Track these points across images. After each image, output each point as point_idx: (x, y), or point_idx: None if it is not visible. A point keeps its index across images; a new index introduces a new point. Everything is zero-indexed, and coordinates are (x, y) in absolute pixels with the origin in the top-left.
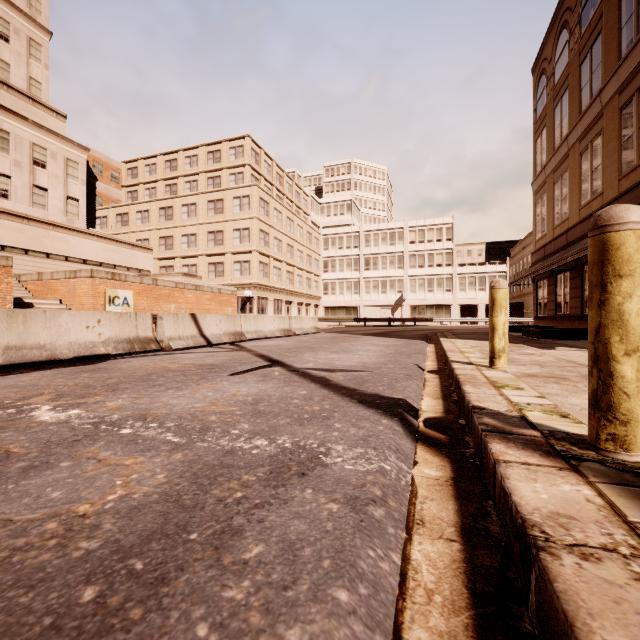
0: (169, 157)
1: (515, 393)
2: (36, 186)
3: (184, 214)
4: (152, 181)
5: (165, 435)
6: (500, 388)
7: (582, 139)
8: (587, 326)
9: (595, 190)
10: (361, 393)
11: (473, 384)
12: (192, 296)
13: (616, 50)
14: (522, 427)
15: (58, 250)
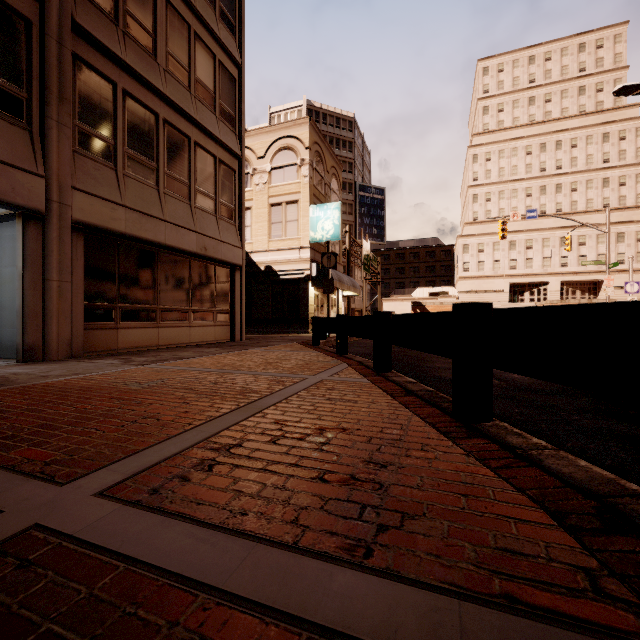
0: None
1: None
2: (638, 252)
3: None
4: None
5: None
6: None
7: None
8: None
9: None
10: None
11: None
12: None
13: None
14: None
15: None
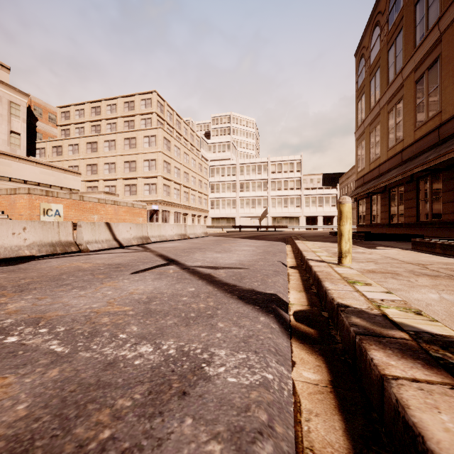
0: (94, 105)
1: (367, 289)
2: None
3: (106, 148)
4: (81, 122)
5: (50, 343)
6: (353, 284)
7: (389, 102)
8: (393, 231)
9: (398, 137)
10: (240, 289)
11: (331, 280)
12: (111, 209)
13: (412, 41)
14: (389, 328)
15: (3, 172)
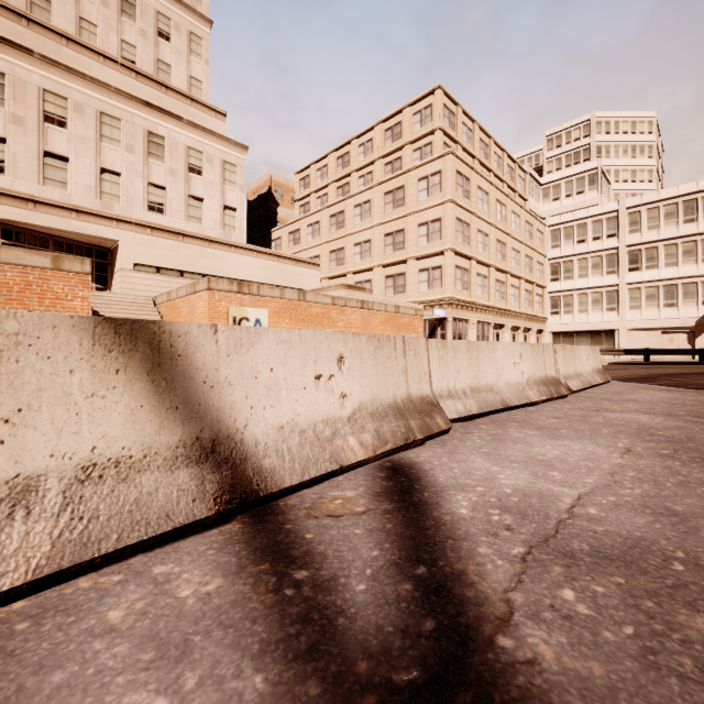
0: (341, 152)
1: None
2: (192, 197)
3: (356, 217)
4: (323, 187)
5: None
6: None
7: None
8: None
9: None
10: None
11: None
12: (356, 317)
13: None
14: None
15: (214, 270)
